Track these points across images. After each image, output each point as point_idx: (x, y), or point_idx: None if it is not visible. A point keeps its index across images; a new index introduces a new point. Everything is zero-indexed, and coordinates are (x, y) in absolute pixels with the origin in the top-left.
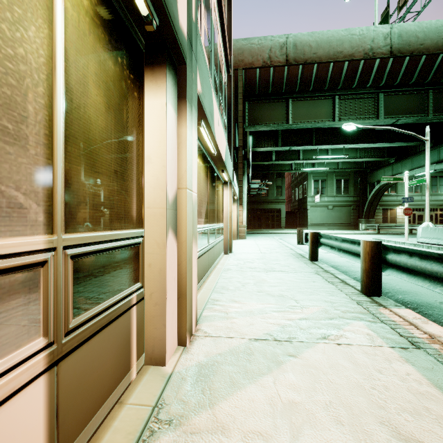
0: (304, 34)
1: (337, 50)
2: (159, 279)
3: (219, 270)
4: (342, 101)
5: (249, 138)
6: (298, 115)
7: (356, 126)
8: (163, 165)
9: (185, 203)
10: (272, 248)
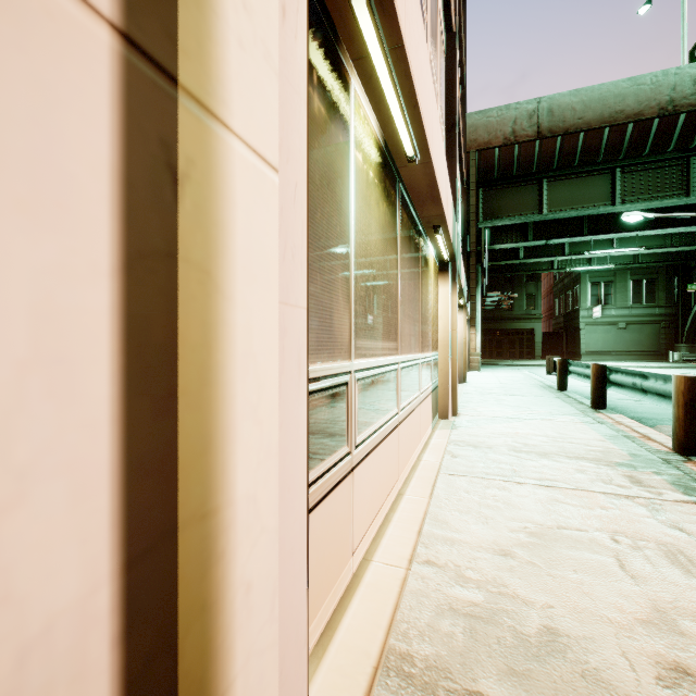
0: (565, 94)
1: (615, 110)
2: (446, 376)
3: (459, 393)
4: (628, 175)
5: (483, 231)
6: (557, 200)
7: (642, 216)
8: (448, 320)
9: (456, 338)
10: (515, 380)
